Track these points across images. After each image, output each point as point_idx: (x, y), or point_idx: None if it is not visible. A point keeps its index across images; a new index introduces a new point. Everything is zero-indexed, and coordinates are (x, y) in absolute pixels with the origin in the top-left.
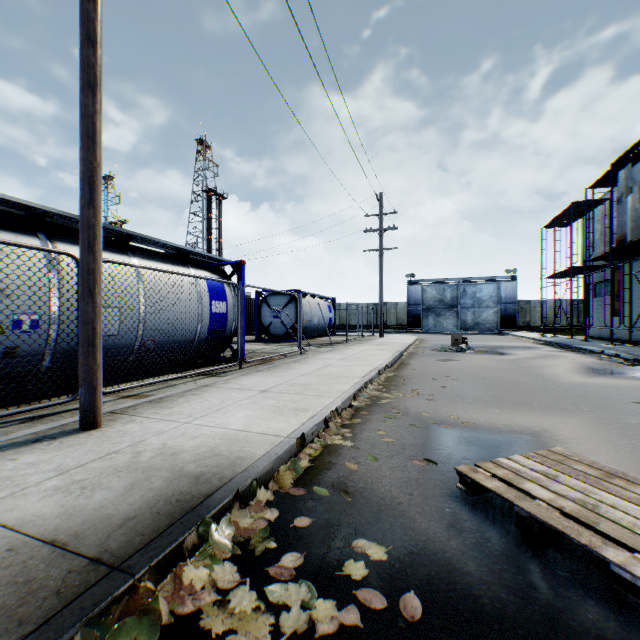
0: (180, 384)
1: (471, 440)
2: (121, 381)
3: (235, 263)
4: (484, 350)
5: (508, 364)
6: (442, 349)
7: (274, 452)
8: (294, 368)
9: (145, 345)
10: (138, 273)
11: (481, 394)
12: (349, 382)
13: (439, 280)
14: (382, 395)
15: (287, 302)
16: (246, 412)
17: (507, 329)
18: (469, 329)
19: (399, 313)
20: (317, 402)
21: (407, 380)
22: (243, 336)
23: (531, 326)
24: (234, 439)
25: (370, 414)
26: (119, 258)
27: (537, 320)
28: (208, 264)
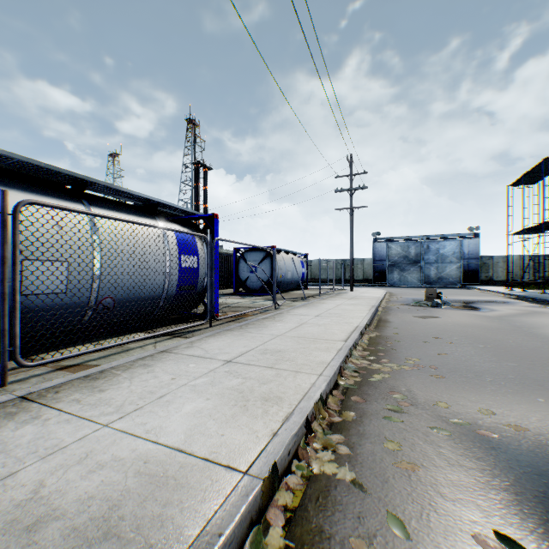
0: (137, 348)
1: (546, 471)
2: (77, 342)
3: (207, 216)
4: (459, 305)
5: (497, 322)
6: (415, 303)
7: (217, 529)
8: (267, 327)
9: (102, 303)
10: (93, 223)
11: (496, 367)
12: (330, 348)
13: (403, 238)
14: (372, 366)
15: (263, 258)
16: (197, 402)
17: (470, 283)
18: (432, 283)
19: (365, 268)
20: (294, 384)
21: (394, 343)
22: (213, 292)
23: (494, 280)
24: (158, 476)
25: (364, 401)
26: (69, 206)
27: (500, 275)
28: (178, 217)
